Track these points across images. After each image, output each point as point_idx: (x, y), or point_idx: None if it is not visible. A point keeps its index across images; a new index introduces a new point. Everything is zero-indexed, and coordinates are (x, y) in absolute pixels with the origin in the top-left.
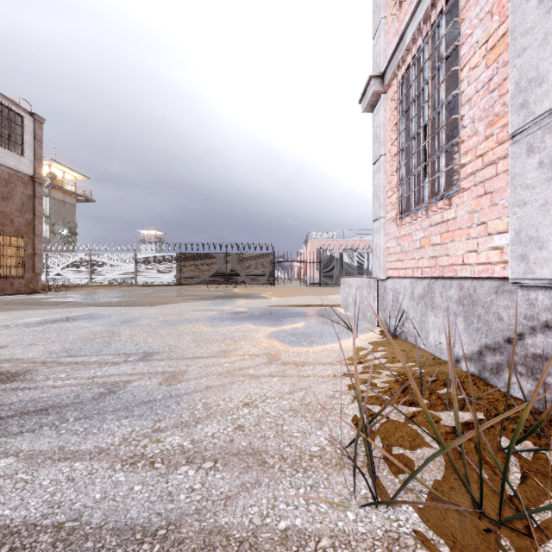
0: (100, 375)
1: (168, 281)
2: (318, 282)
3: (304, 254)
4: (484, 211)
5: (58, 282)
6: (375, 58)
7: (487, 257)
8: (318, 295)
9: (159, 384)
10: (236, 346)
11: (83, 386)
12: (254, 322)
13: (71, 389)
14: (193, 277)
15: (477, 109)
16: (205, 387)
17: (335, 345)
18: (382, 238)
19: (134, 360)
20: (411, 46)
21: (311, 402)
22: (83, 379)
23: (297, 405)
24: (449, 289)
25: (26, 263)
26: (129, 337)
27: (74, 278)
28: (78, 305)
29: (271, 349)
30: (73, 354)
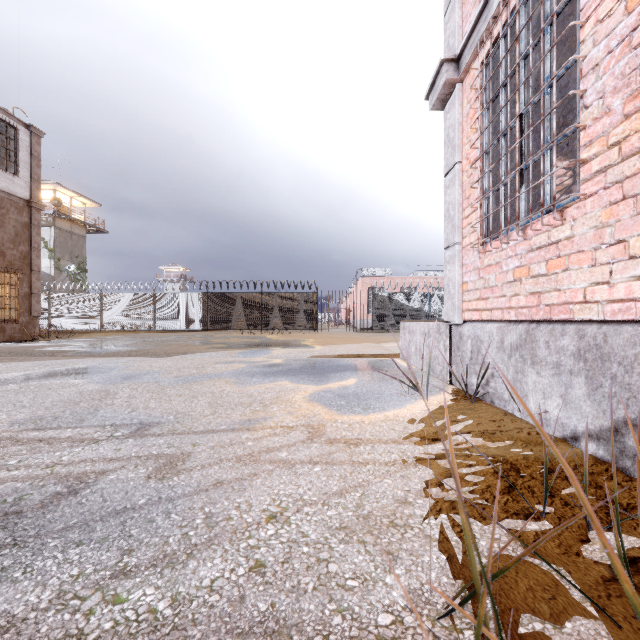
0: (66, 461)
1: (193, 326)
2: (370, 327)
3: (353, 293)
4: (622, 224)
5: (63, 327)
6: (447, 39)
7: (628, 291)
8: (371, 343)
9: (148, 477)
10: (266, 413)
11: (33, 481)
12: (291, 378)
13: (13, 486)
14: (222, 321)
15: (609, 78)
16: (214, 483)
17: (398, 412)
18: (457, 270)
19: (122, 435)
20: (502, 9)
21: (373, 512)
22: (38, 469)
23: (352, 519)
24: (561, 337)
25: (20, 304)
26: (126, 400)
27: (82, 322)
28: (78, 356)
29: (312, 418)
30: (42, 426)
